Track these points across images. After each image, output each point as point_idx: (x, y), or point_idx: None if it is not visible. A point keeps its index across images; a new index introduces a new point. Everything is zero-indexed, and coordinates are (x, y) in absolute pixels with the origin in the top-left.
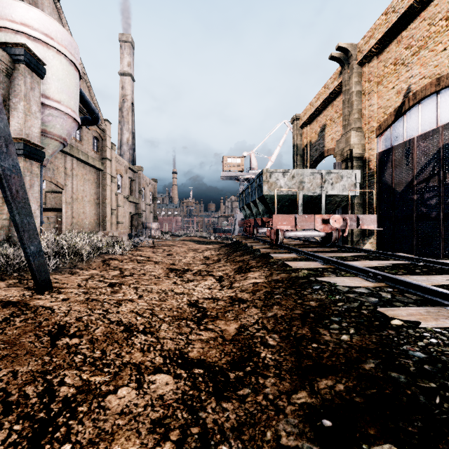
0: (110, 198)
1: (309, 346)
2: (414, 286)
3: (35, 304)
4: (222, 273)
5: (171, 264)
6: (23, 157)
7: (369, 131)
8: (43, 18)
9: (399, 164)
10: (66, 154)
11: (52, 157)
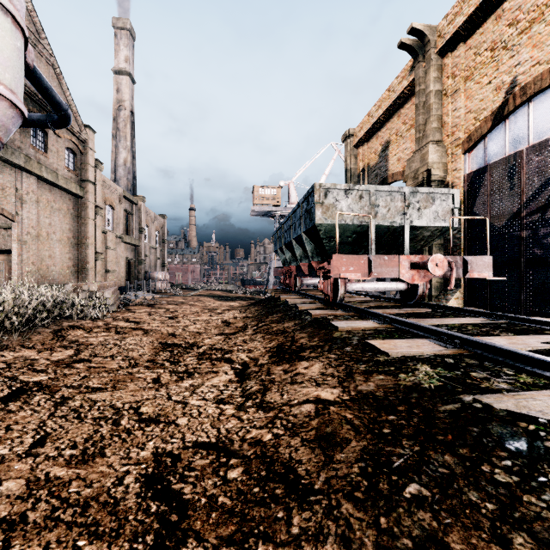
0: (94, 237)
1: None
2: None
3: None
4: (248, 356)
5: (169, 335)
6: None
7: (453, 145)
8: None
9: (499, 188)
10: (18, 169)
11: None
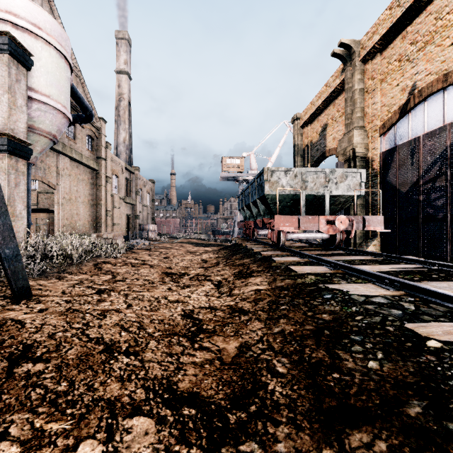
0: (105, 199)
1: (329, 377)
2: (440, 295)
3: (5, 316)
4: (221, 278)
5: (167, 268)
6: (7, 154)
7: (372, 130)
8: (30, 6)
9: (404, 164)
10: (58, 153)
11: (44, 156)
